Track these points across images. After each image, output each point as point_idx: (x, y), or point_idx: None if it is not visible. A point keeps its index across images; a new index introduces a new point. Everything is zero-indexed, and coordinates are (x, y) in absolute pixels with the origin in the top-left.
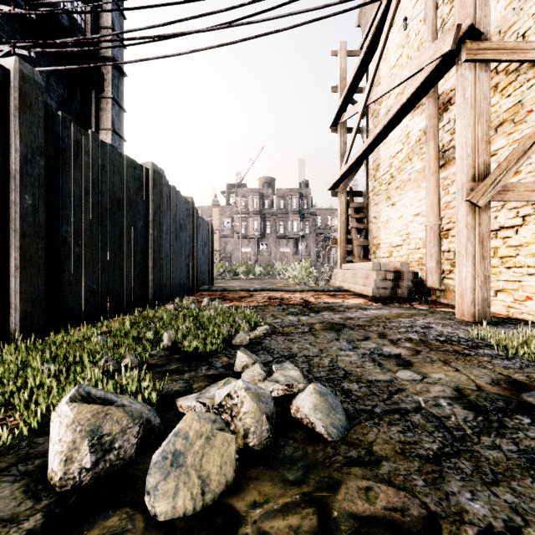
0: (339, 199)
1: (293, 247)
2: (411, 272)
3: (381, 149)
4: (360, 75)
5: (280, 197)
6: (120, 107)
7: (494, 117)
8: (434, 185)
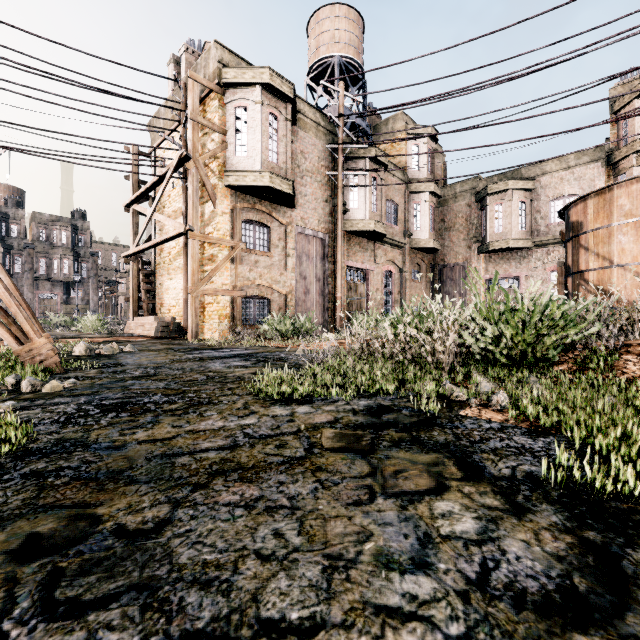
0: (132, 266)
1: (63, 294)
2: (177, 322)
3: None
4: (148, 192)
5: (40, 225)
6: None
7: (208, 255)
8: (187, 278)
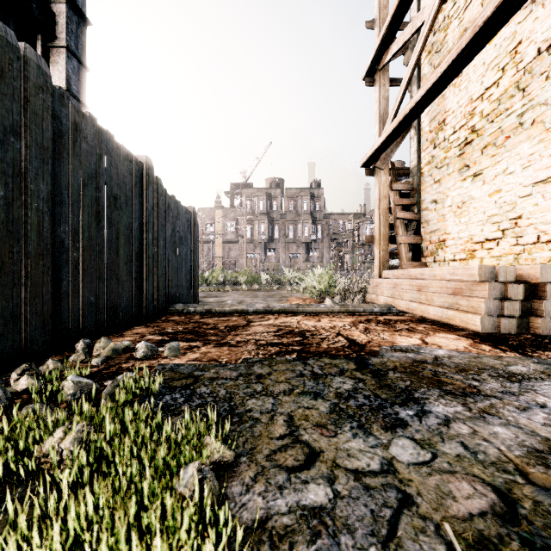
0: (378, 178)
1: (304, 253)
2: None
3: (448, 95)
4: None
5: (289, 198)
6: (81, 63)
7: None
8: None
